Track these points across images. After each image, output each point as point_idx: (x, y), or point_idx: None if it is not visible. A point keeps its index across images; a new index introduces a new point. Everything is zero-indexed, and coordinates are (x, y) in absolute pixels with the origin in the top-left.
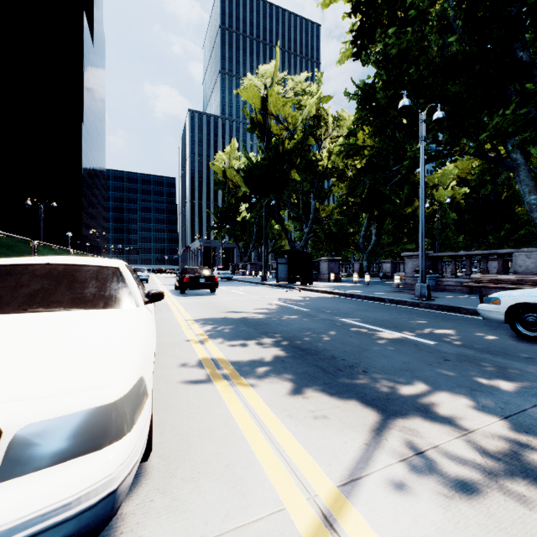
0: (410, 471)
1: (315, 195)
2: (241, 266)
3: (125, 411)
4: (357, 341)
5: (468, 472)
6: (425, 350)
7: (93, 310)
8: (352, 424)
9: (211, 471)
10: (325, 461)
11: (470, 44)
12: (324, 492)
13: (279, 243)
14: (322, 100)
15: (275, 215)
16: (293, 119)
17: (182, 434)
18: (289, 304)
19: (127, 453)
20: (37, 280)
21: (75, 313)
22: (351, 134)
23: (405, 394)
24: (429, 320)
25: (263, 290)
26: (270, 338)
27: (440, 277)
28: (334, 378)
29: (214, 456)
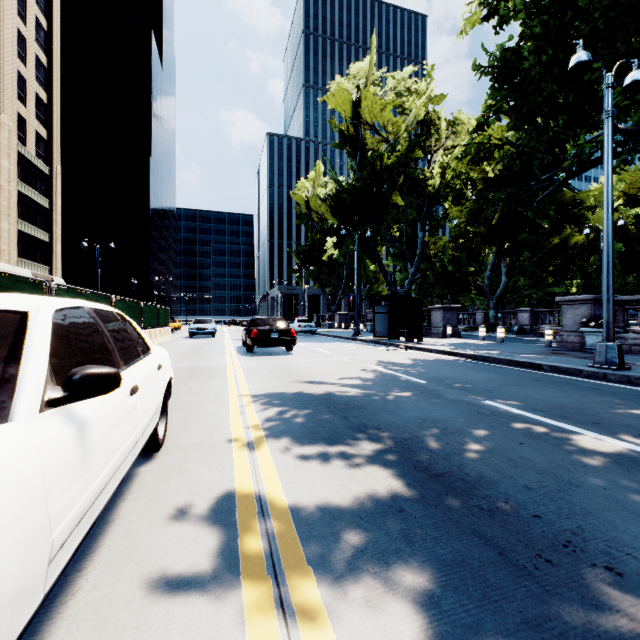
0: None
1: (424, 224)
2: (327, 317)
3: None
4: (539, 458)
5: None
6: None
7: None
8: None
9: None
10: None
11: None
12: None
13: (375, 288)
14: (432, 100)
15: (371, 251)
16: (394, 127)
17: None
18: (393, 370)
19: None
20: None
21: None
22: (482, 128)
23: None
24: None
25: (356, 349)
26: (370, 441)
27: (622, 332)
28: (545, 599)
29: None
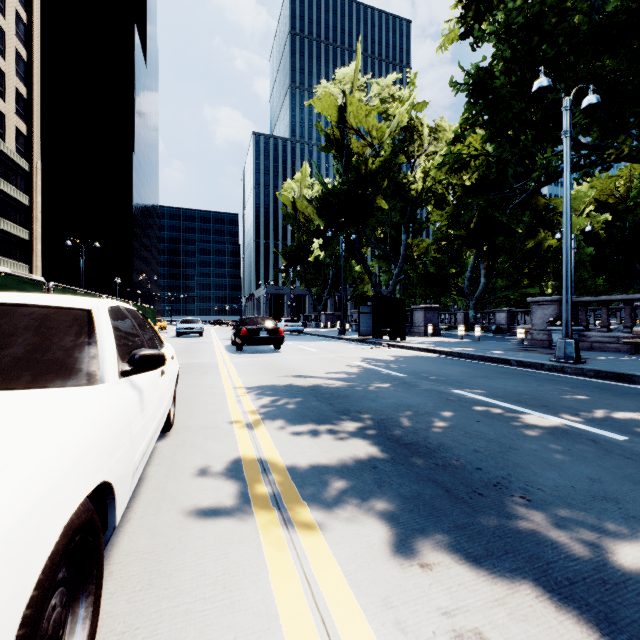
0: None
1: (407, 226)
2: (314, 317)
3: None
4: (490, 431)
5: None
6: (617, 452)
7: None
8: None
9: None
10: None
11: None
12: None
13: (361, 289)
14: (415, 107)
15: (356, 253)
16: (378, 132)
17: None
18: (375, 366)
19: None
20: None
21: None
22: (459, 140)
23: (636, 569)
24: (592, 395)
25: (341, 347)
26: (352, 421)
27: (585, 330)
28: (472, 514)
29: None
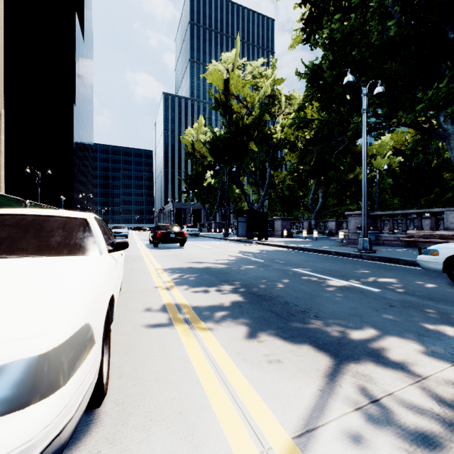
0: (367, 421)
1: (270, 163)
2: (207, 224)
3: (59, 363)
4: (307, 289)
5: (428, 423)
6: (371, 296)
7: (55, 256)
8: (306, 369)
9: (164, 419)
10: (279, 409)
11: (407, 27)
12: (278, 444)
13: (240, 205)
14: (276, 82)
15: (236, 180)
16: (251, 98)
17: (139, 377)
18: (247, 256)
19: (55, 412)
20: (5, 229)
21: (36, 259)
22: (302, 109)
23: (356, 339)
24: (372, 270)
25: (225, 244)
26: (229, 285)
27: (380, 233)
28: (287, 323)
29: (168, 402)
